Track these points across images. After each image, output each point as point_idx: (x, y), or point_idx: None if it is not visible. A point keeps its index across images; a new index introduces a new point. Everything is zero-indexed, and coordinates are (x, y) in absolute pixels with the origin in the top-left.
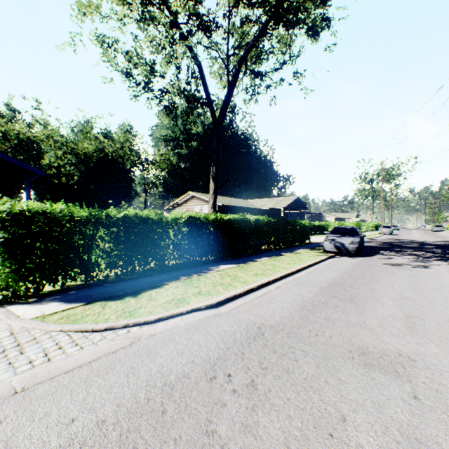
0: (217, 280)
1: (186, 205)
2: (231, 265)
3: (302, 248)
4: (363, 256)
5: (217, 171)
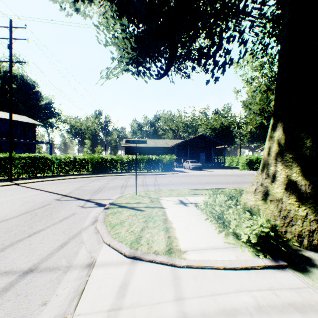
0: None
1: None
2: None
3: None
4: None
5: None
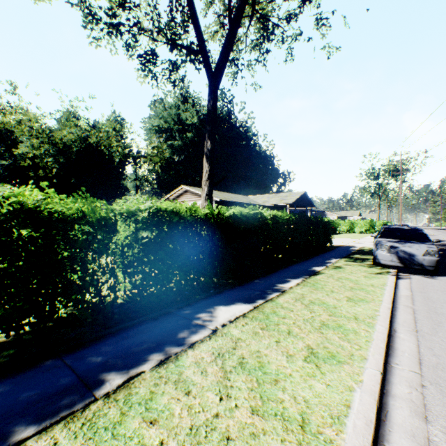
0: (210, 412)
1: (179, 201)
2: (241, 306)
3: (334, 257)
4: (441, 273)
5: (213, 147)
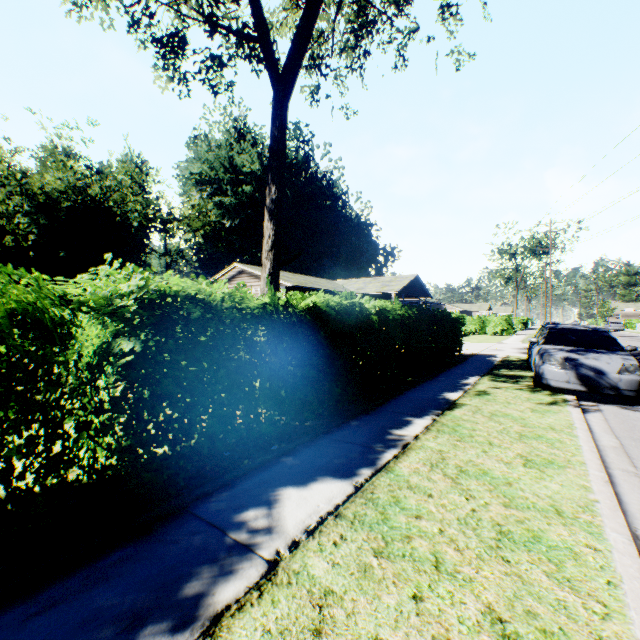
0: None
1: (230, 286)
2: (329, 487)
3: (470, 374)
4: None
5: (280, 196)
